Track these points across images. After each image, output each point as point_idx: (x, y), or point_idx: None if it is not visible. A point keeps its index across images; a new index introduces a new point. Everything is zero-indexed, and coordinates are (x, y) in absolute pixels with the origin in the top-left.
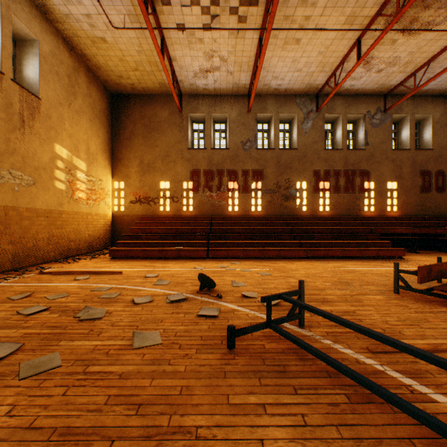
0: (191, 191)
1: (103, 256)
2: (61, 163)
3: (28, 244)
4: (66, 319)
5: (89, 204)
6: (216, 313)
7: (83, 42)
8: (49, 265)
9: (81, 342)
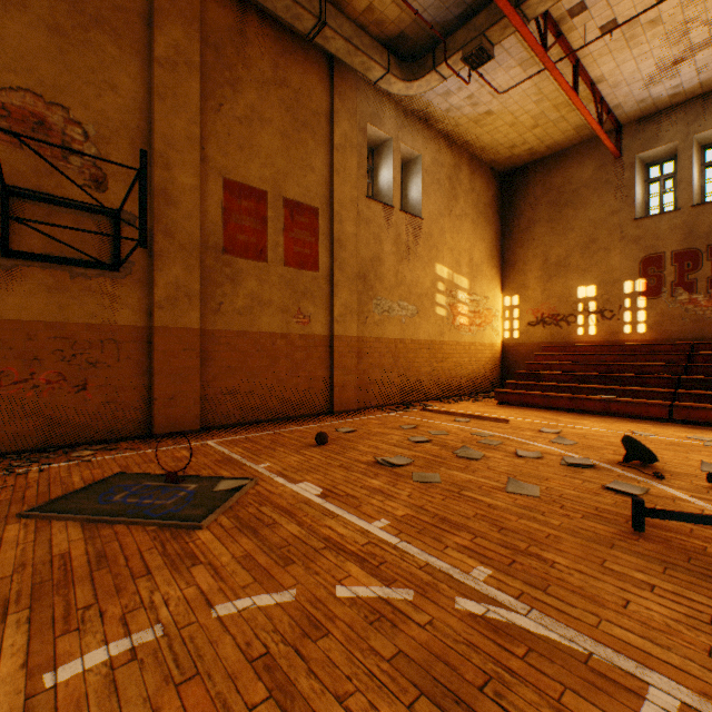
0: (641, 297)
1: (487, 400)
2: (441, 285)
3: (412, 378)
4: (445, 453)
5: (472, 332)
6: (637, 492)
7: (464, 129)
8: (430, 402)
9: (457, 473)
